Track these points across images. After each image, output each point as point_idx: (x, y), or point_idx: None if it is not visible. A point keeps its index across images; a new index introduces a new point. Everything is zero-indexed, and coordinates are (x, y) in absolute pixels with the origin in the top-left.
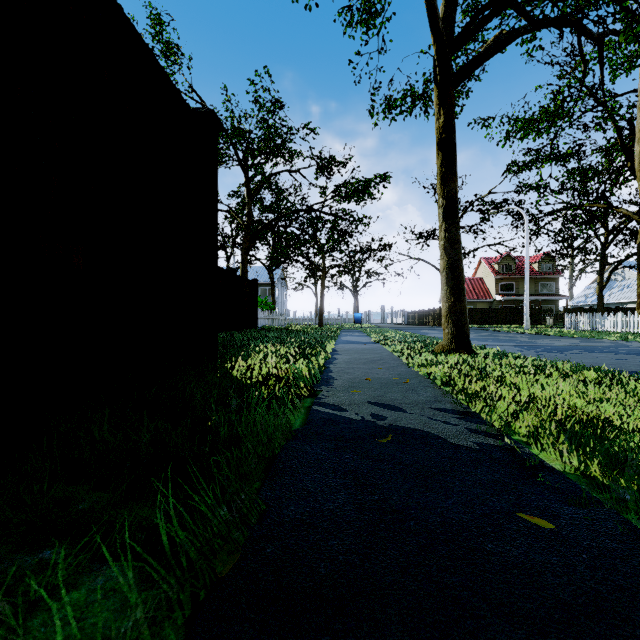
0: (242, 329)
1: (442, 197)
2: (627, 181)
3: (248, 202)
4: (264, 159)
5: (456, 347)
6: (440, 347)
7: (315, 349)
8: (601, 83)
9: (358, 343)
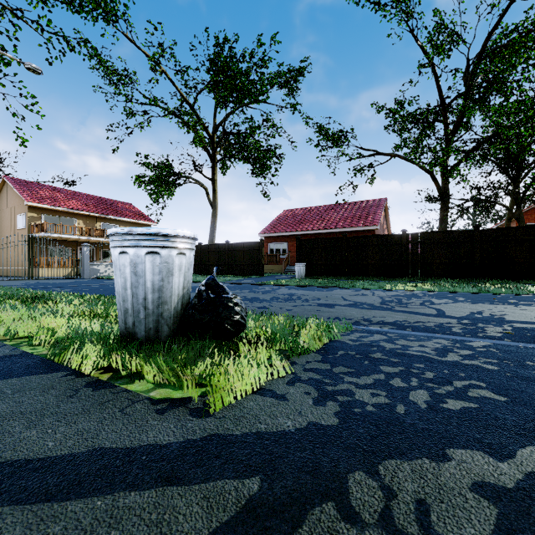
0: None
1: None
2: None
3: None
4: None
5: None
6: None
7: None
8: None
9: None
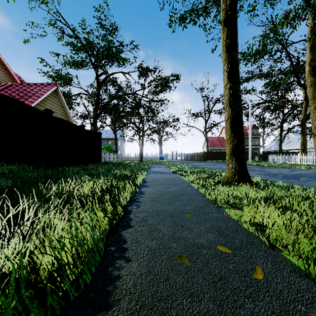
0: (90, 163)
1: (227, 62)
2: (294, 89)
3: (97, 88)
4: (106, 62)
5: (239, 178)
6: (225, 178)
7: (123, 184)
8: (314, 8)
9: (162, 173)
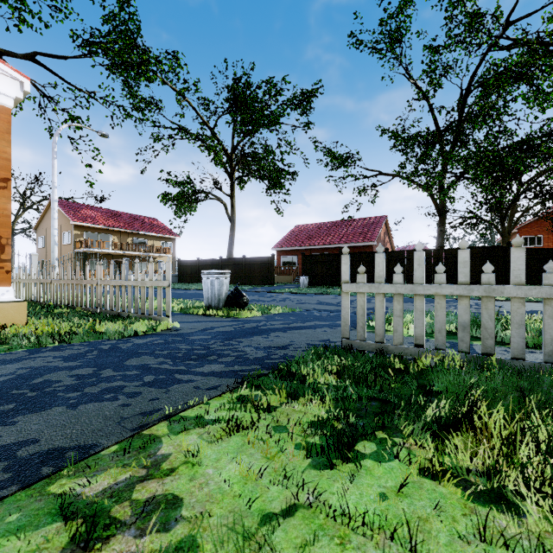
0: None
1: None
2: None
3: None
4: None
5: None
6: None
7: None
8: None
9: None
